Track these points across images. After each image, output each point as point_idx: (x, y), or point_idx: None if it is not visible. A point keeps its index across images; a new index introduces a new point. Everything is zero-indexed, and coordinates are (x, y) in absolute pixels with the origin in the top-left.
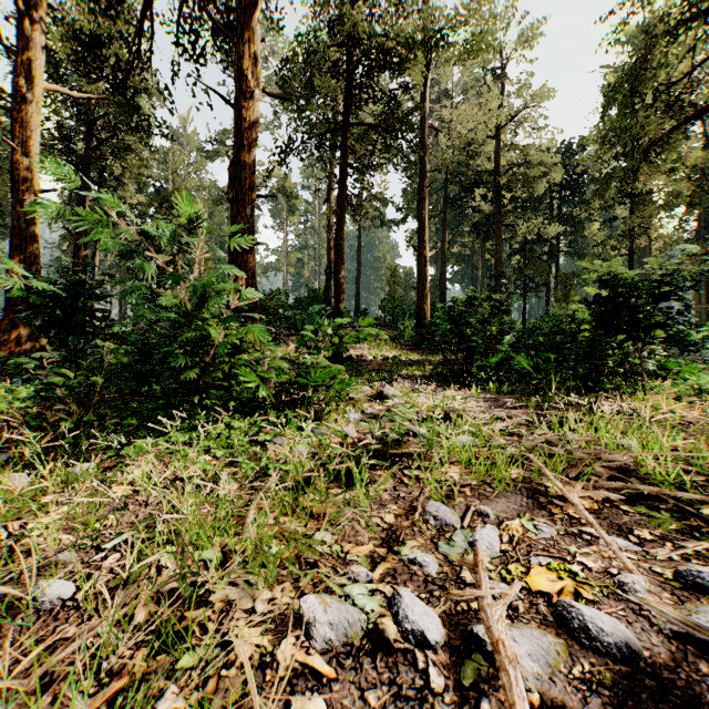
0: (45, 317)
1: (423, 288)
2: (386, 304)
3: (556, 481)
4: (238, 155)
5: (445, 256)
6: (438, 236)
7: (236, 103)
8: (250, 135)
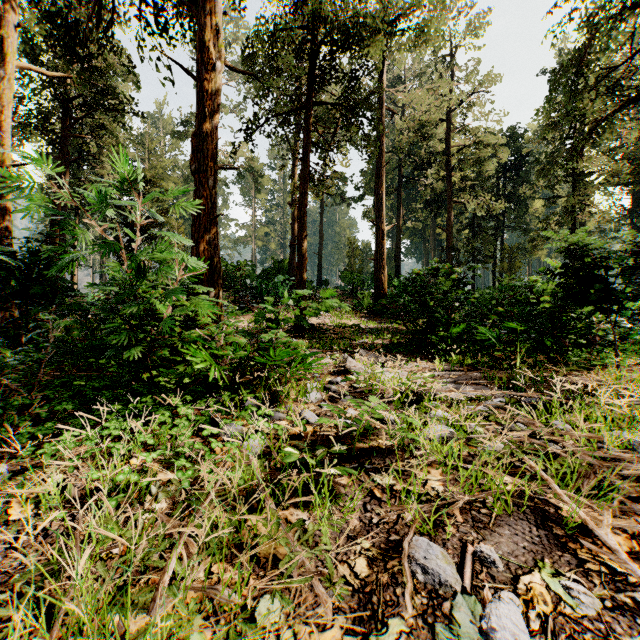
0: (6, 287)
1: (381, 260)
2: (346, 274)
3: (574, 505)
4: (201, 127)
5: (400, 230)
6: (393, 212)
7: (199, 75)
8: (213, 107)
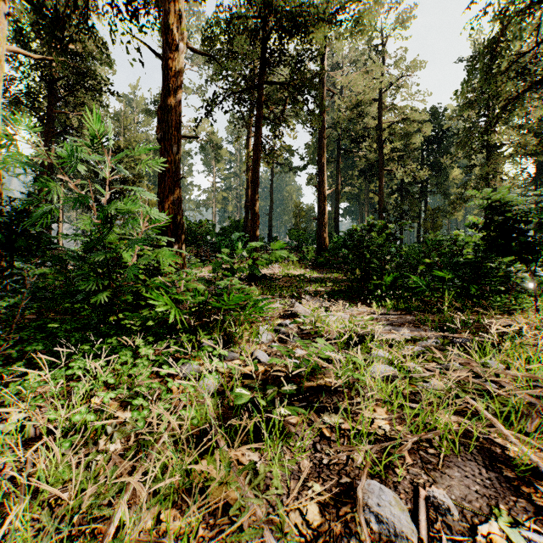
0: None
1: (323, 219)
2: (292, 232)
3: (522, 446)
4: (166, 100)
5: (339, 195)
6: (332, 180)
7: (164, 55)
8: (177, 83)
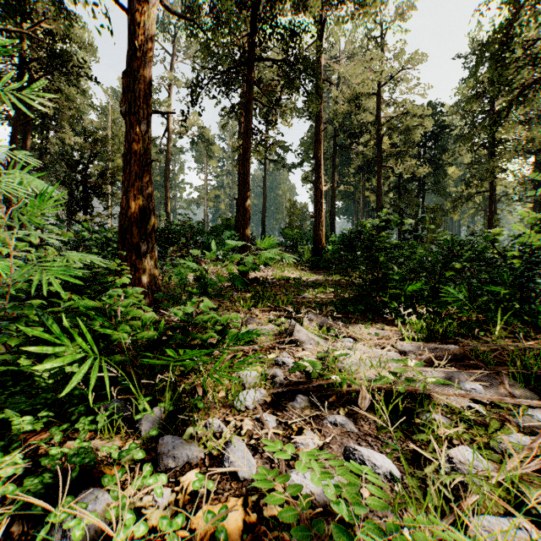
0: None
1: (319, 217)
2: (287, 231)
3: None
4: (131, 64)
5: (335, 192)
6: (327, 178)
7: (129, 7)
8: (145, 44)
